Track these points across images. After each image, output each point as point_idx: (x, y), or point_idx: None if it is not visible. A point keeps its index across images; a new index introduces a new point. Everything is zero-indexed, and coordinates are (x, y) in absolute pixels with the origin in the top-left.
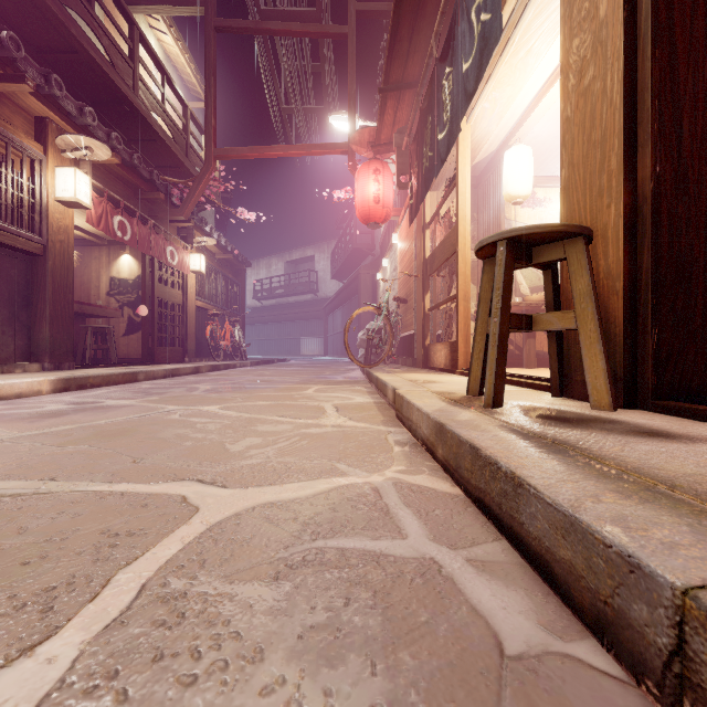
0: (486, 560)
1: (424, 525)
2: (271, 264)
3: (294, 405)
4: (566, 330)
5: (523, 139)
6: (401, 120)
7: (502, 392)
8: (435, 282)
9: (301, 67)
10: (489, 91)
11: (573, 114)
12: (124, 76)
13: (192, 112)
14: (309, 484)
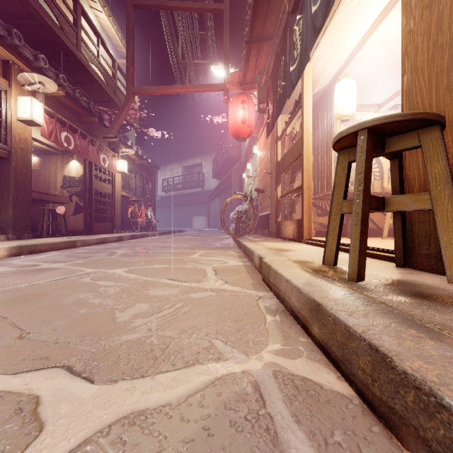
0: None
1: None
2: (173, 168)
3: (183, 268)
4: (408, 211)
5: (348, 75)
6: (260, 66)
7: (364, 267)
8: (285, 177)
9: (192, 35)
10: (327, 36)
11: (417, 26)
12: (70, 37)
13: (119, 64)
14: (184, 375)
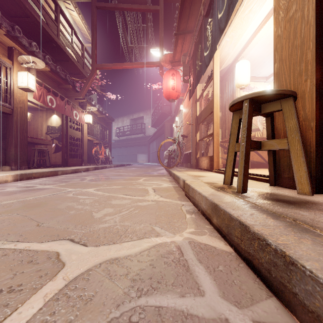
0: (268, 322)
1: (214, 281)
2: (123, 120)
3: (132, 188)
4: (277, 150)
5: (245, 57)
6: (185, 50)
7: (246, 184)
8: (201, 127)
9: (137, 27)
10: (230, 32)
11: (282, 32)
12: (52, 29)
13: (86, 48)
14: (138, 243)
